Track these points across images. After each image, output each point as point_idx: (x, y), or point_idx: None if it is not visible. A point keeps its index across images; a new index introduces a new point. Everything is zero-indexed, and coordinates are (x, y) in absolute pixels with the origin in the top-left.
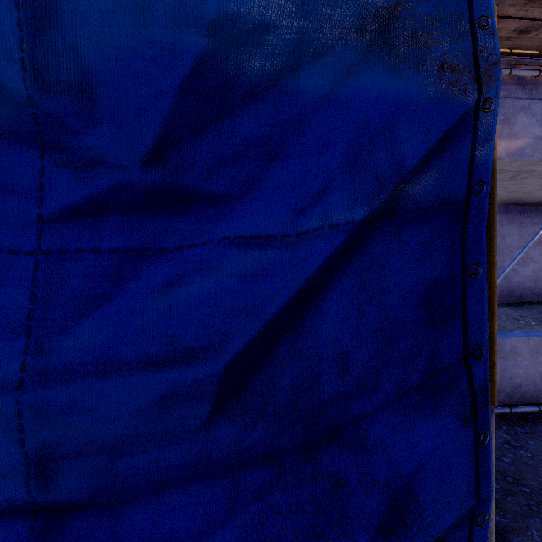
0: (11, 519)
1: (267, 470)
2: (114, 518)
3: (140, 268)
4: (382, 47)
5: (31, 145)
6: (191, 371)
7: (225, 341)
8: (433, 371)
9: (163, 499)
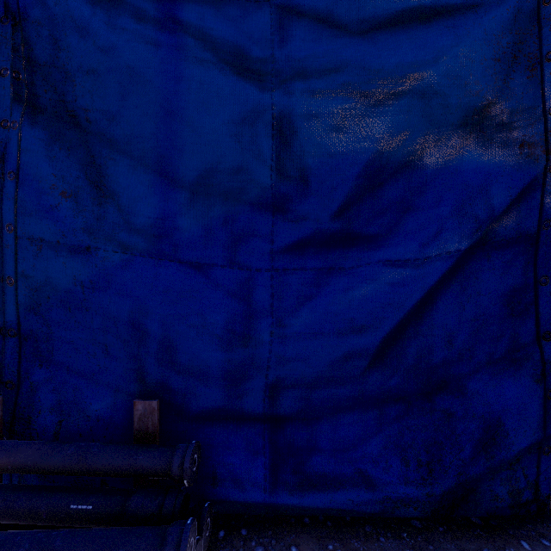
0: (252, 423)
1: (401, 405)
2: (310, 427)
3: (330, 279)
4: (477, 134)
5: (268, 209)
6: (365, 339)
7: (383, 322)
8: (513, 348)
9: (337, 418)
